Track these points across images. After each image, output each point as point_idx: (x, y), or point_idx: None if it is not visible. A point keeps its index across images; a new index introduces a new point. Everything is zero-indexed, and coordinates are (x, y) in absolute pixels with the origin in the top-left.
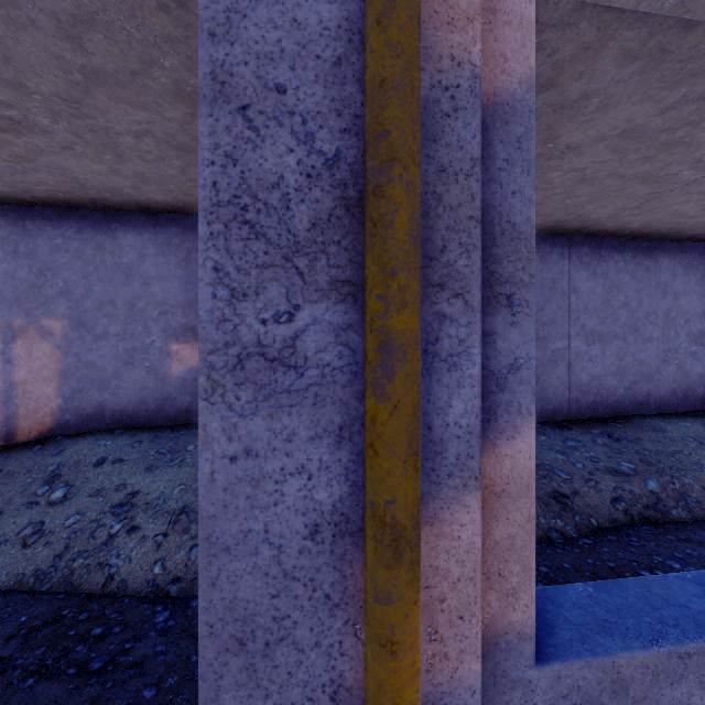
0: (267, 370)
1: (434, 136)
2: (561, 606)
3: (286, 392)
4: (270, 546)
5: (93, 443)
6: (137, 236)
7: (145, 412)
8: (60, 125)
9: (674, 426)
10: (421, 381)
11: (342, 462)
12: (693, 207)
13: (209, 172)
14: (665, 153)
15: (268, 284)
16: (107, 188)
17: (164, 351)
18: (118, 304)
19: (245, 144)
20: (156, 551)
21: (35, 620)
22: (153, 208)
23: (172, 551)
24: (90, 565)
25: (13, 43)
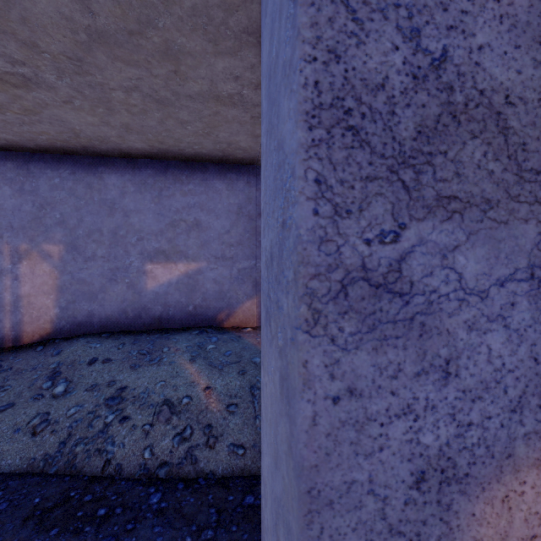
0: (371, 297)
1: (540, 37)
2: None
3: (392, 322)
4: (374, 498)
5: (85, 345)
6: (119, 177)
7: (126, 319)
8: (63, 81)
9: None
10: (527, 308)
11: (448, 400)
12: None
13: (310, 69)
14: None
15: (372, 199)
16: (97, 137)
17: (141, 270)
18: (104, 232)
19: (348, 39)
20: (145, 438)
21: (47, 501)
22: (132, 154)
23: (158, 438)
24: (90, 451)
25: (30, 4)
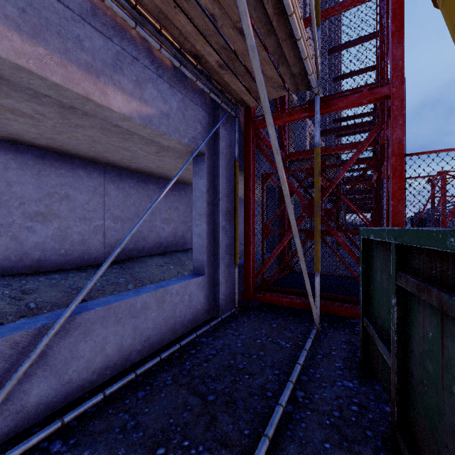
0: None
1: None
2: (2, 329)
3: None
4: None
5: None
6: None
7: None
8: None
9: (151, 260)
10: None
11: None
12: (152, 165)
13: None
14: (127, 142)
15: None
16: None
17: None
18: None
19: None
20: None
21: None
22: None
23: None
24: None
25: None
